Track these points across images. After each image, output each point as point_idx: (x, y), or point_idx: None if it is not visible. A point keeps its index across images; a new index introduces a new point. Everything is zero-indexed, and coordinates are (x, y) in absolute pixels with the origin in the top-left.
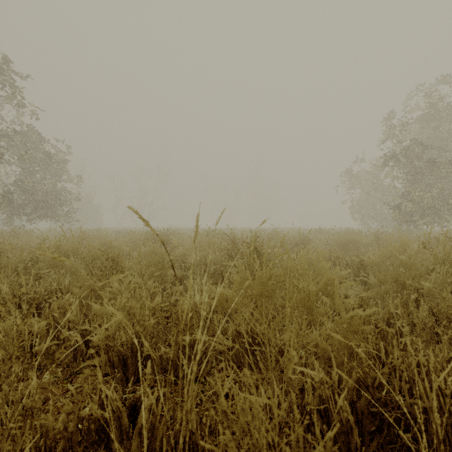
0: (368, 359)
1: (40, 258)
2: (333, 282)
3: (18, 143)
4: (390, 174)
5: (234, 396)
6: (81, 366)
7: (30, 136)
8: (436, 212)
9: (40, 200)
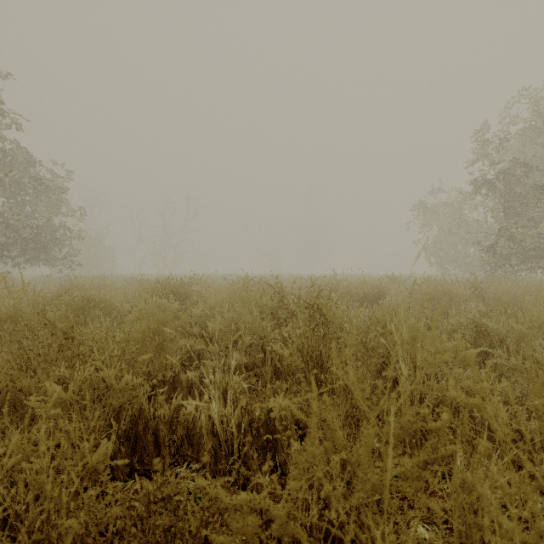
0: None
1: None
2: None
3: None
4: (482, 204)
5: None
6: None
7: (15, 156)
8: (542, 255)
9: (29, 238)
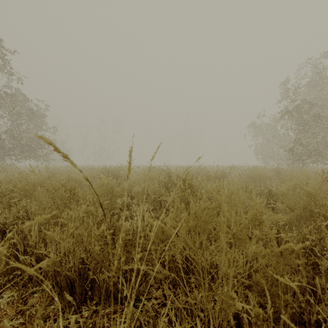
0: (318, 308)
1: (13, 189)
2: (262, 214)
3: (8, 102)
4: (285, 125)
5: (170, 317)
6: (30, 292)
7: (18, 97)
8: (320, 154)
9: (25, 144)
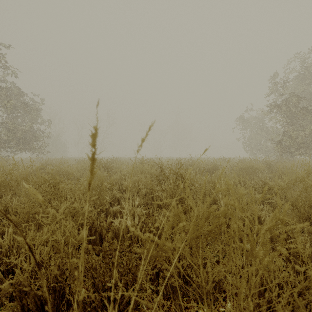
0: None
1: None
2: (282, 222)
3: (3, 96)
4: (274, 118)
5: None
6: None
7: (13, 91)
8: (308, 146)
9: (20, 137)
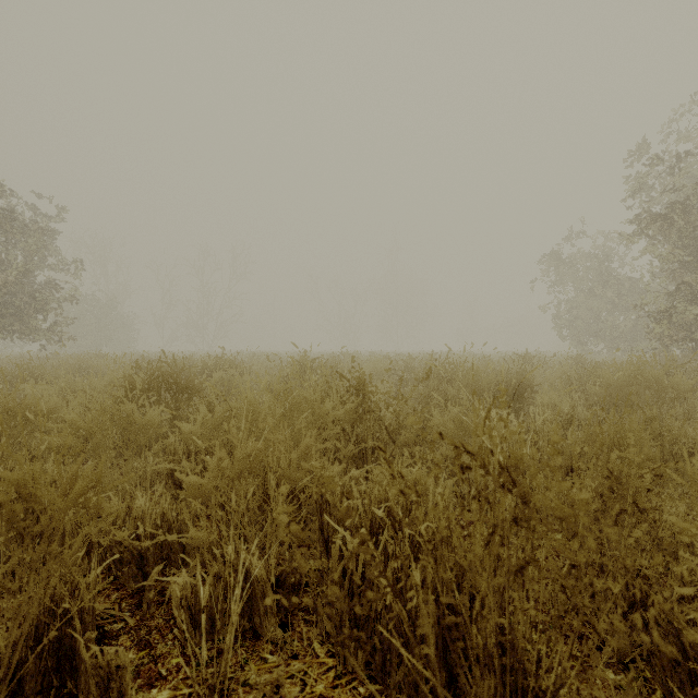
0: None
1: None
2: None
3: None
4: (651, 250)
5: None
6: None
7: None
8: None
9: None
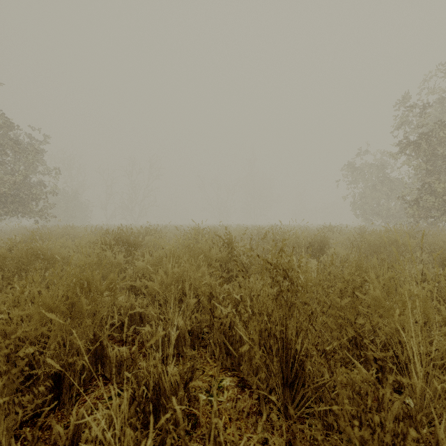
0: None
1: None
2: None
3: None
4: (407, 163)
5: None
6: None
7: None
8: None
9: (7, 193)
